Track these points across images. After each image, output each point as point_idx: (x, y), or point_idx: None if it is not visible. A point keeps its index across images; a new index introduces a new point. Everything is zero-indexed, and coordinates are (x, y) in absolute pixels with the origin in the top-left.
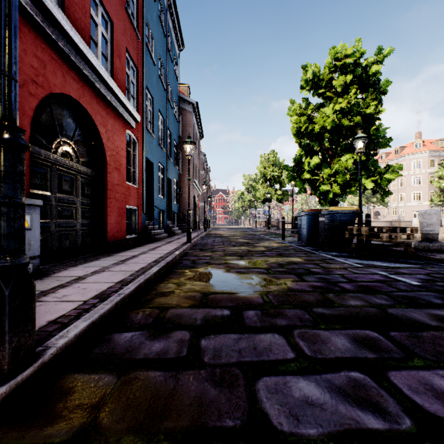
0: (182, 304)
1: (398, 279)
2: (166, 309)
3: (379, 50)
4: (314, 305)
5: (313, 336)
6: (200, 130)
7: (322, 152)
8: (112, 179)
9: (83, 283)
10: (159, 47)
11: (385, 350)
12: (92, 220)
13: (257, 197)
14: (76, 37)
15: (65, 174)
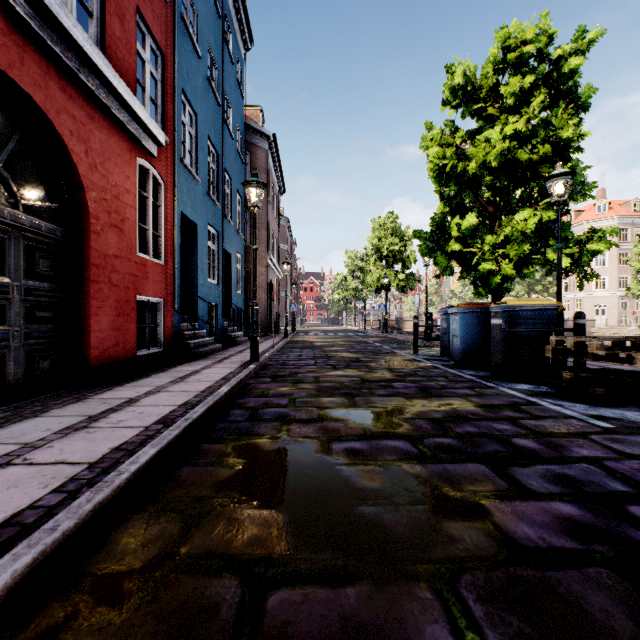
0: None
1: None
2: None
3: (579, 33)
4: None
5: None
6: (279, 181)
7: (480, 209)
8: (101, 245)
9: None
10: (208, 31)
11: None
12: (56, 324)
13: (367, 283)
14: None
15: None
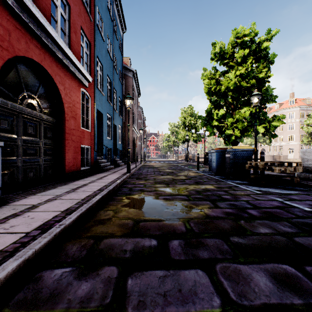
0: (116, 232)
1: (293, 206)
2: (101, 238)
3: (268, 31)
4: (230, 233)
5: (234, 273)
6: (138, 91)
7: (227, 106)
8: (69, 125)
9: (34, 212)
10: (107, 28)
11: (308, 292)
12: (53, 156)
13: (178, 138)
14: (37, 12)
15: (30, 121)
